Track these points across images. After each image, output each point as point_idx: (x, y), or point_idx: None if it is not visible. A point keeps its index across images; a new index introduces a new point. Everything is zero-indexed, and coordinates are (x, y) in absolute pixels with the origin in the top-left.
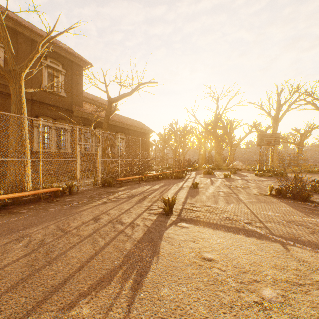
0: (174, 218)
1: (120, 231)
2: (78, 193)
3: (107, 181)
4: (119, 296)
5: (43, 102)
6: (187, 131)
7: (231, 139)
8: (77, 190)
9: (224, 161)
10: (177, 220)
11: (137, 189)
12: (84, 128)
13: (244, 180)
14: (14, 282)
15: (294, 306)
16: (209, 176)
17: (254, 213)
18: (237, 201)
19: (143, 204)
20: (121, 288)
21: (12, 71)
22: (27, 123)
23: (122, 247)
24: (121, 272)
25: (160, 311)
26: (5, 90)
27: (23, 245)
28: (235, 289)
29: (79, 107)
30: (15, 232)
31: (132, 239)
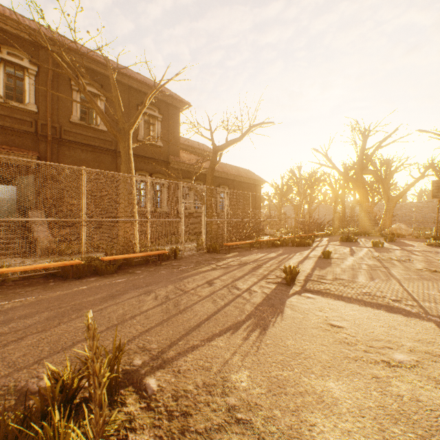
0: (297, 288)
1: (238, 295)
2: (183, 258)
3: (212, 246)
4: (247, 339)
5: (140, 155)
6: (316, 180)
7: (388, 189)
8: (181, 254)
9: (376, 223)
10: (300, 290)
11: (248, 256)
12: (188, 184)
13: (406, 250)
14: (159, 321)
15: (427, 369)
16: (348, 243)
17: (408, 290)
18: (385, 276)
19: (259, 273)
20: (248, 335)
21: (121, 129)
22: (135, 182)
23: (242, 308)
24: (245, 325)
25: (285, 353)
26: (105, 146)
27: (152, 298)
28: (363, 350)
29: (176, 158)
30: (140, 288)
31: (252, 303)
